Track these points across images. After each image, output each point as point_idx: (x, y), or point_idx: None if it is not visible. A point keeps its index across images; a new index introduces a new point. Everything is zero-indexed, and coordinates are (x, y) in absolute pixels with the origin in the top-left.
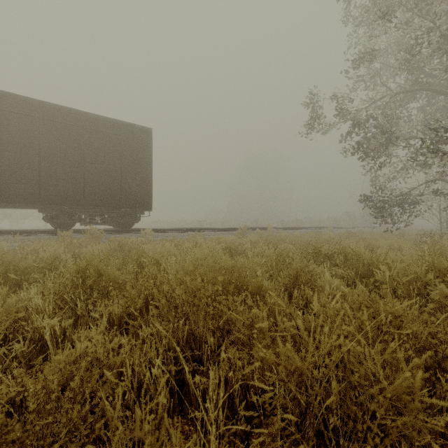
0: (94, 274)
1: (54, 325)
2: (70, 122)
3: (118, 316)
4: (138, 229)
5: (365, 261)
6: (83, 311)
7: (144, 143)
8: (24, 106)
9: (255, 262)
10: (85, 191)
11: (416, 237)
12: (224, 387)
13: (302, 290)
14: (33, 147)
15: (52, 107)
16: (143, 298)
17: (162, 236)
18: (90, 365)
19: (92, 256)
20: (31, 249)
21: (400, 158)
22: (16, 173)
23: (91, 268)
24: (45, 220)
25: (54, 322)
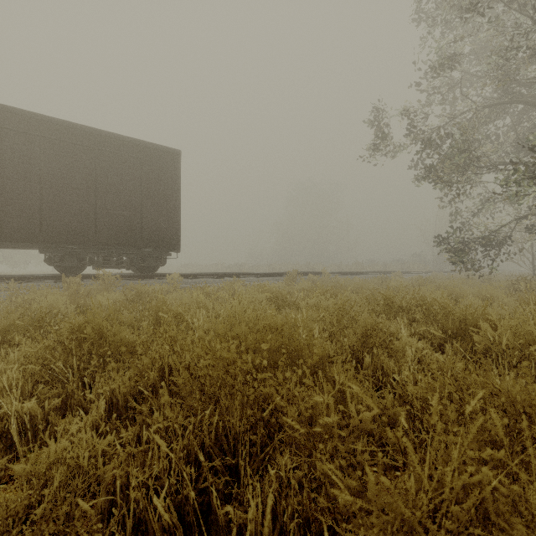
0: (94, 335)
1: (32, 409)
2: (78, 141)
3: (123, 394)
4: (164, 274)
5: (455, 316)
6: (74, 388)
7: (171, 168)
8: (21, 121)
9: (308, 316)
10: (97, 227)
11: (507, 284)
12: (271, 524)
13: (375, 356)
14: (33, 172)
15: (56, 123)
16: (158, 370)
17: (192, 283)
18: (71, 476)
19: (99, 309)
20: (24, 299)
21: (485, 187)
22: (11, 204)
23: (88, 327)
24: (48, 262)
25: (30, 404)
